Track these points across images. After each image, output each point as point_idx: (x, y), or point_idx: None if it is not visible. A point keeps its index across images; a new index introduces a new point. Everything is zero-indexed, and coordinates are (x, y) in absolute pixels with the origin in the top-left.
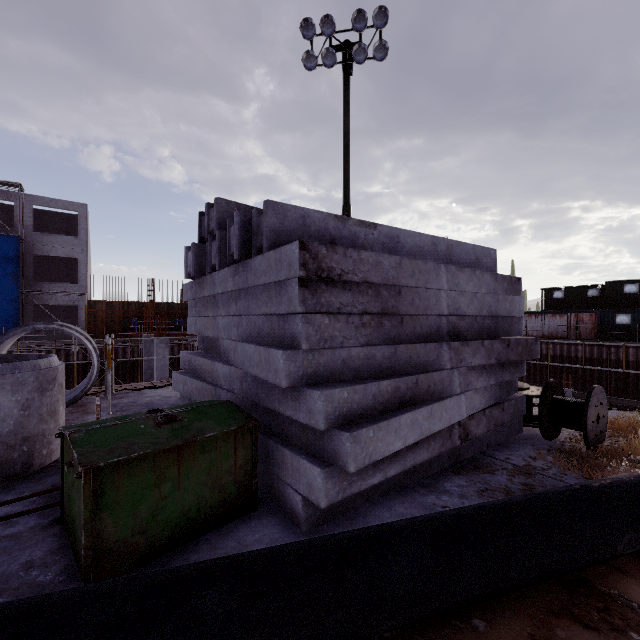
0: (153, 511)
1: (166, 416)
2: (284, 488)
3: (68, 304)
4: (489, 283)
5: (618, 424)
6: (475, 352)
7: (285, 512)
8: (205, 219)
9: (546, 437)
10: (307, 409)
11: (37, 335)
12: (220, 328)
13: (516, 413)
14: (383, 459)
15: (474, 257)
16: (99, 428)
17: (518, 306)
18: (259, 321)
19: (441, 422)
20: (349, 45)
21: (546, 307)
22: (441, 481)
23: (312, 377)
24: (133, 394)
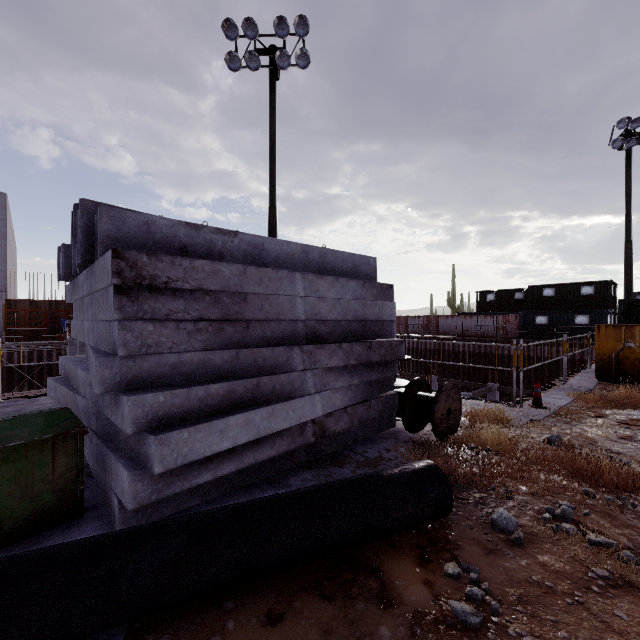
0: None
1: None
2: (111, 493)
3: None
4: (355, 290)
5: (478, 416)
6: (332, 354)
7: (111, 517)
8: (73, 220)
9: (409, 430)
10: (121, 414)
11: None
12: (85, 333)
13: (386, 409)
14: (213, 459)
15: (351, 265)
16: None
17: (389, 311)
18: (101, 327)
19: (287, 421)
20: (274, 50)
21: (480, 308)
22: (289, 476)
23: (133, 382)
24: (23, 402)
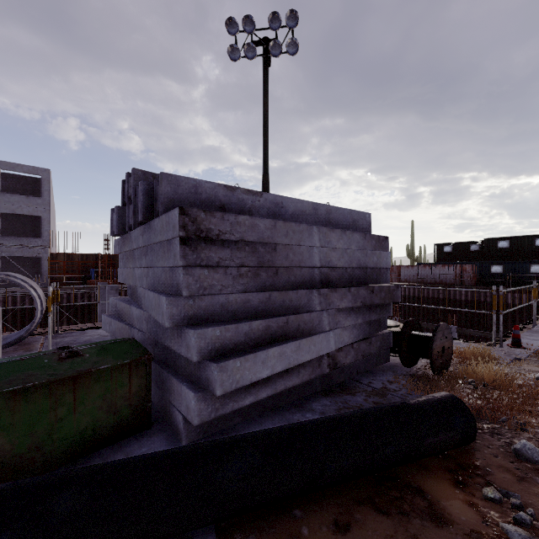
0: (49, 431)
1: (71, 352)
2: (173, 410)
3: (32, 256)
4: (358, 241)
5: (465, 354)
6: (342, 297)
7: (173, 430)
8: (125, 186)
9: (405, 365)
10: (186, 345)
11: (3, 283)
12: (136, 278)
13: (383, 346)
14: (254, 385)
15: (351, 220)
16: (6, 363)
17: (385, 259)
18: (159, 272)
19: (309, 354)
20: (267, 41)
21: (438, 259)
22: (310, 402)
23: (193, 318)
24: (76, 334)
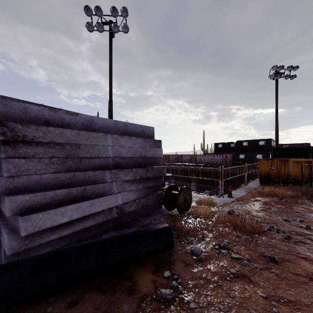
0: None
1: None
2: (2, 247)
3: None
4: (140, 142)
5: (201, 202)
6: (127, 174)
7: (2, 259)
8: None
9: (167, 209)
10: (5, 206)
11: None
12: None
13: (157, 200)
14: (58, 227)
15: (141, 130)
16: None
17: (159, 153)
18: (0, 161)
19: (101, 207)
20: (111, 23)
21: (215, 151)
22: (103, 234)
23: (13, 190)
24: None
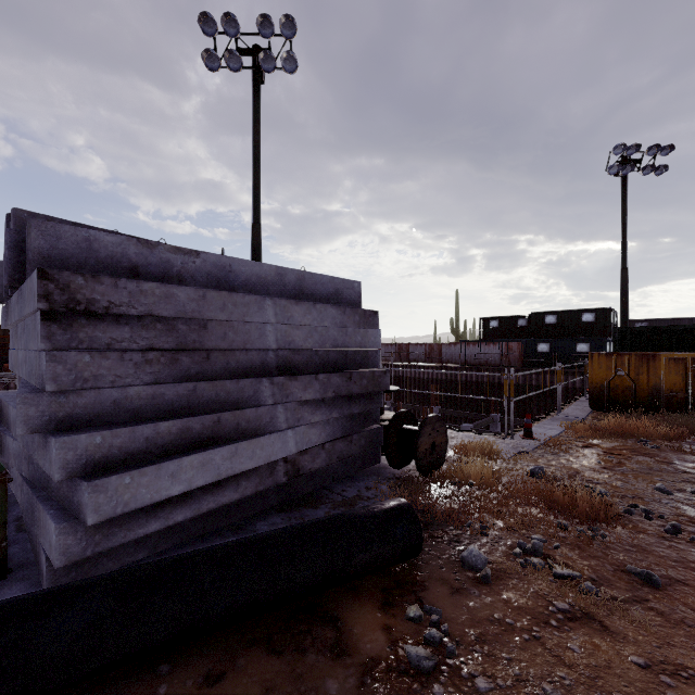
0: None
1: None
2: (40, 549)
3: None
4: (335, 316)
5: (466, 449)
6: (307, 386)
7: (40, 576)
8: None
9: (393, 466)
10: (49, 458)
11: None
12: (19, 364)
13: (370, 444)
14: (164, 505)
15: (333, 289)
16: None
17: (373, 339)
18: (32, 357)
19: (254, 460)
20: (258, 50)
21: (484, 336)
22: (257, 521)
23: (65, 422)
24: None
